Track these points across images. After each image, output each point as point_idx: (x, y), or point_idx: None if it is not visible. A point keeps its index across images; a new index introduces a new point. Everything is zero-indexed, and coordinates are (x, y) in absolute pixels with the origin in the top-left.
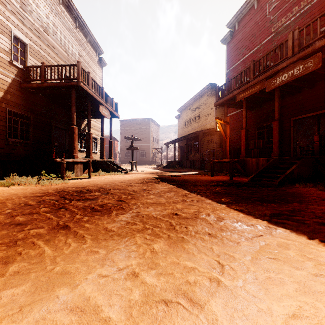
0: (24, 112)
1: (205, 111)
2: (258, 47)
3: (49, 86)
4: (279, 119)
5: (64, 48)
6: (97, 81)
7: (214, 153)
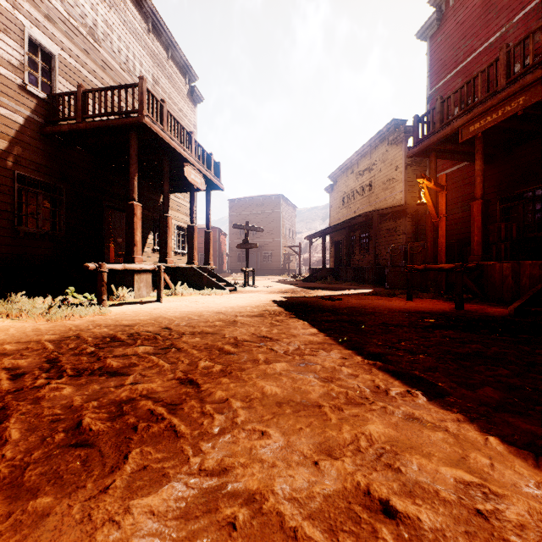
0: (49, 180)
1: (384, 174)
2: (502, 32)
3: (89, 127)
4: None
5: (125, 67)
6: (187, 128)
7: (405, 252)
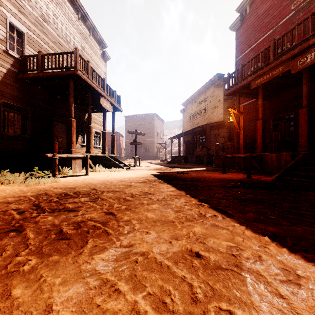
0: (21, 105)
1: (212, 103)
2: (274, 30)
3: (45, 75)
4: (307, 105)
5: (65, 40)
6: (101, 75)
7: (223, 147)
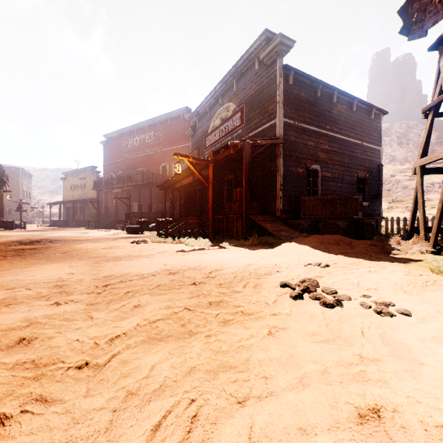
0: None
1: (90, 184)
2: (119, 161)
3: None
4: (117, 204)
5: None
6: None
7: (93, 216)
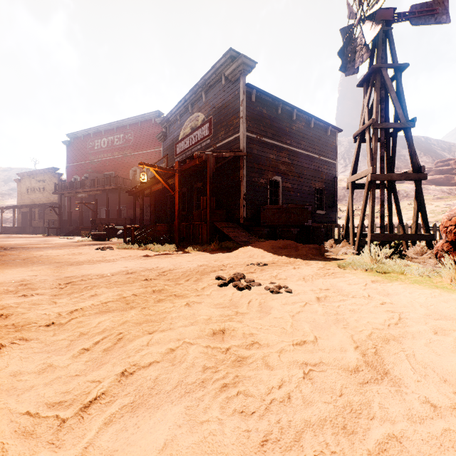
0: None
1: (50, 187)
2: (84, 163)
3: None
4: (82, 210)
5: None
6: None
7: (54, 222)
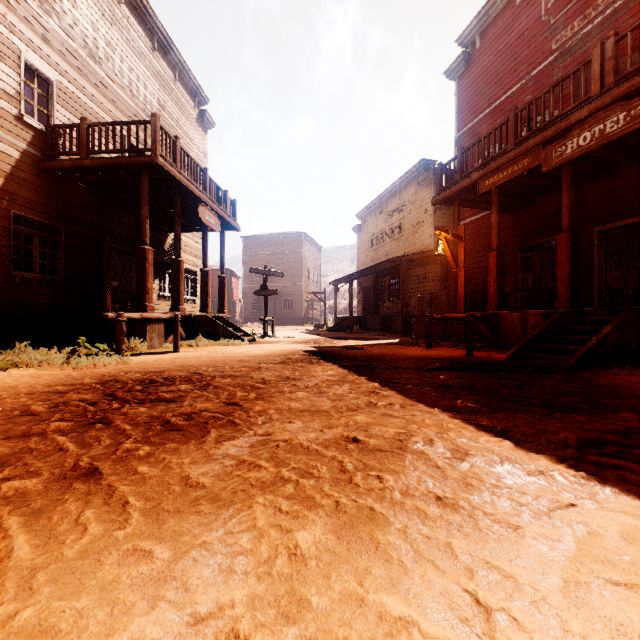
0: (46, 219)
1: (413, 216)
2: (522, 84)
3: (95, 164)
4: (570, 228)
5: (128, 91)
6: (196, 158)
7: (431, 300)
